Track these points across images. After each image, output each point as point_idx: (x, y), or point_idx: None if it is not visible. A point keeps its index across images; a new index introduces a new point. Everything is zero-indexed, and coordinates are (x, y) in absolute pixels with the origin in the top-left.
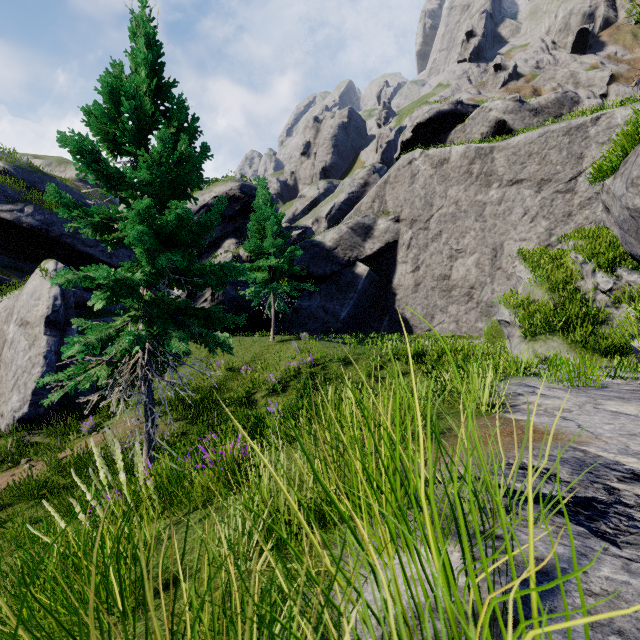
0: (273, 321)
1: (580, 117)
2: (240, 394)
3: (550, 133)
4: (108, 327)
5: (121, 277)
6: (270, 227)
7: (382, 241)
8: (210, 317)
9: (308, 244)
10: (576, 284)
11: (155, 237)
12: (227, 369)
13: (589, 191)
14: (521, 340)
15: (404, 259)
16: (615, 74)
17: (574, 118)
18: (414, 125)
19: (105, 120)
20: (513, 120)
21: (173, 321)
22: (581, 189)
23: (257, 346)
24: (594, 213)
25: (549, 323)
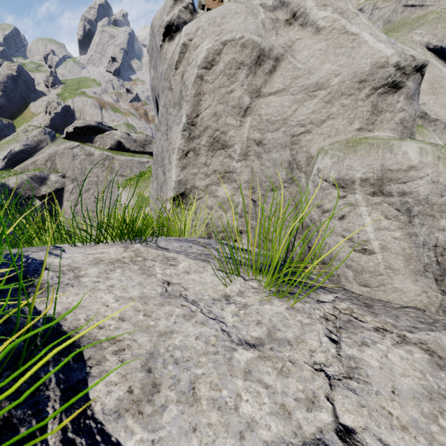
0: None
1: (144, 158)
2: None
3: (134, 161)
4: None
5: None
6: None
7: (54, 187)
8: None
9: None
10: None
11: None
12: None
13: None
14: None
15: (68, 199)
16: None
17: (142, 158)
18: (75, 126)
19: None
20: (125, 142)
21: None
22: None
23: None
24: None
25: None
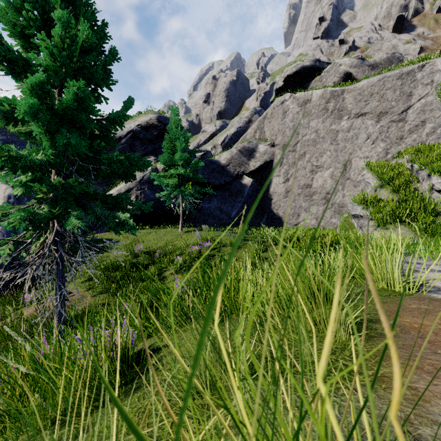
0: (181, 216)
1: (409, 66)
2: (153, 272)
3: (387, 78)
4: (11, 207)
5: (15, 154)
6: (179, 145)
7: (262, 160)
8: (118, 203)
9: (208, 162)
10: (413, 186)
11: (58, 121)
12: (145, 252)
13: (416, 120)
14: (374, 228)
15: (278, 173)
16: (423, 47)
17: (404, 67)
18: (285, 76)
19: (10, 10)
20: (357, 72)
21: (80, 204)
22: (410, 119)
23: (169, 235)
24: (420, 136)
25: (397, 215)
